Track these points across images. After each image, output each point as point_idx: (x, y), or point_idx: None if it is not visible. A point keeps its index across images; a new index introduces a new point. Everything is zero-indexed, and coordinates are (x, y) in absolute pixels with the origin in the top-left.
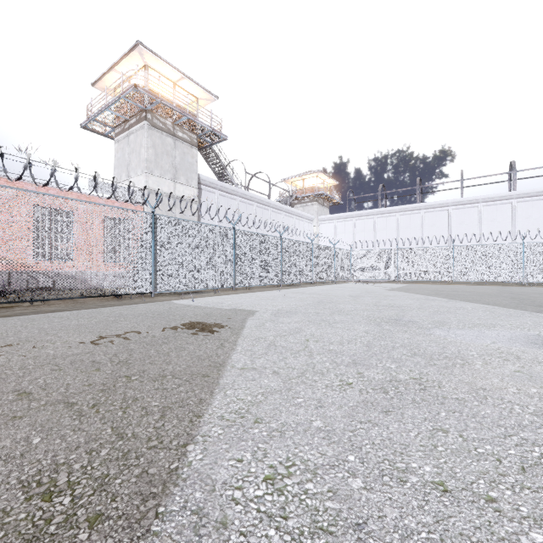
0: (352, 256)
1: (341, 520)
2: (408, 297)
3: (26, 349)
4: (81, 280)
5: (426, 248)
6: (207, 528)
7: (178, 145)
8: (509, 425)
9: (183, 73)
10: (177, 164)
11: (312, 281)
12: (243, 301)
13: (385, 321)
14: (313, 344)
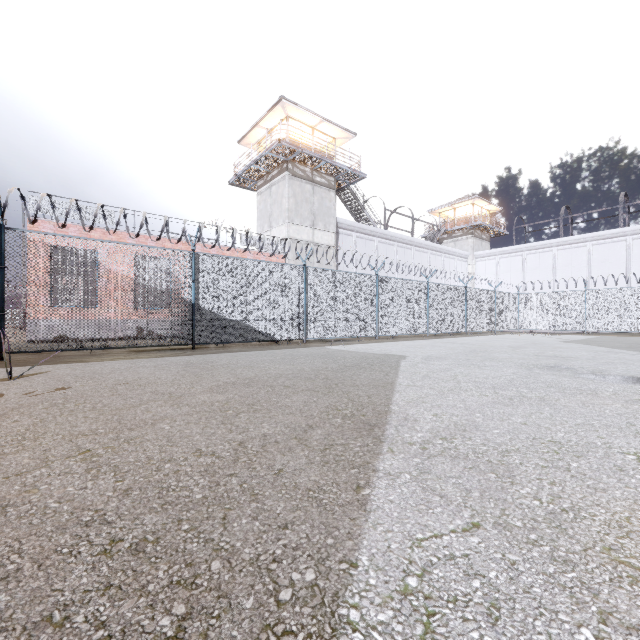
0: (520, 301)
1: (468, 424)
2: (585, 349)
3: (257, 370)
4: (251, 327)
5: (630, 288)
6: (410, 420)
7: (316, 191)
8: (590, 415)
9: (322, 117)
10: (316, 210)
11: (465, 331)
12: (391, 348)
13: (538, 367)
14: (461, 378)
